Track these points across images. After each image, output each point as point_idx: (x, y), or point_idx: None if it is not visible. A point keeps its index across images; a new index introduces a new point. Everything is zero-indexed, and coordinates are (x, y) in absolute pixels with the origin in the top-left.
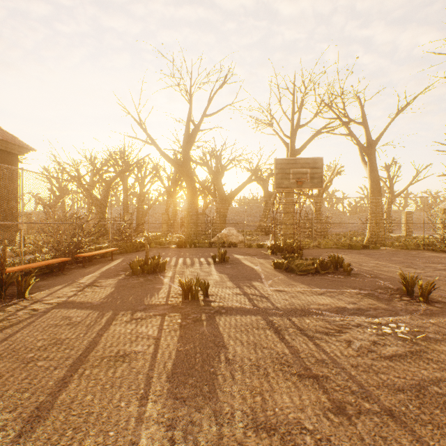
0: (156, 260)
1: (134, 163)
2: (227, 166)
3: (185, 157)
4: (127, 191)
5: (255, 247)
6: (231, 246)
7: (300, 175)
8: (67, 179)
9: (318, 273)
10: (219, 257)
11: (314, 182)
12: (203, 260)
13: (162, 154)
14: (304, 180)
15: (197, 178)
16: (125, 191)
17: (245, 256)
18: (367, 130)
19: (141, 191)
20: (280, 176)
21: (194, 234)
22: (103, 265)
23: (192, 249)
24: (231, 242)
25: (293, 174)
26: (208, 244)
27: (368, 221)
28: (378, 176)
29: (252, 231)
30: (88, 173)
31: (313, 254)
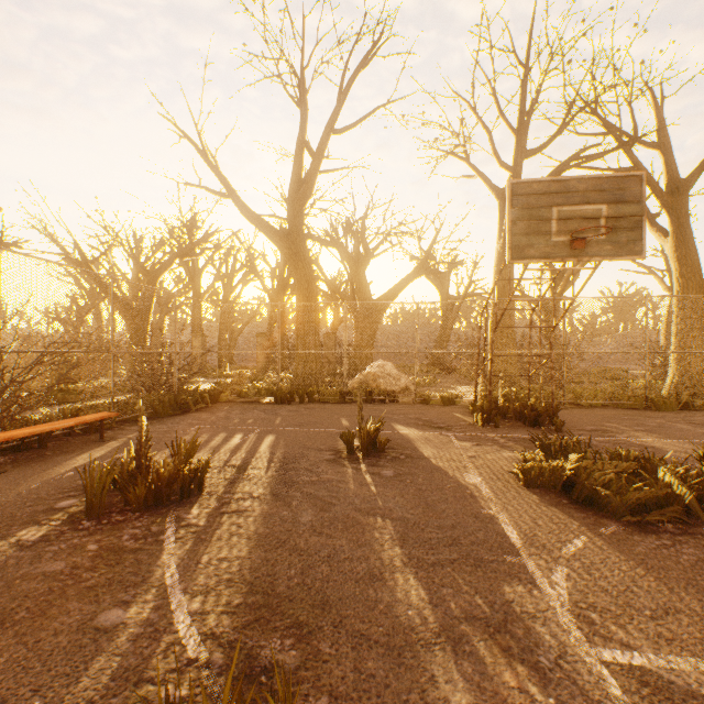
0: (168, 467)
1: (200, 239)
2: (375, 249)
3: (292, 220)
4: (199, 296)
5: (437, 402)
6: (385, 400)
7: (579, 222)
8: (104, 278)
9: (687, 516)
10: (361, 441)
11: (619, 242)
12: (322, 446)
13: (247, 215)
14: (589, 235)
15: (322, 271)
16: (197, 296)
17: (424, 432)
18: (670, 158)
19: (227, 297)
20: (523, 227)
21: (312, 374)
22: (54, 464)
23: (304, 406)
24: (385, 393)
25: (560, 221)
26: (339, 397)
27: (675, 347)
28: (696, 253)
29: (431, 369)
30: (103, 255)
31: (582, 423)
